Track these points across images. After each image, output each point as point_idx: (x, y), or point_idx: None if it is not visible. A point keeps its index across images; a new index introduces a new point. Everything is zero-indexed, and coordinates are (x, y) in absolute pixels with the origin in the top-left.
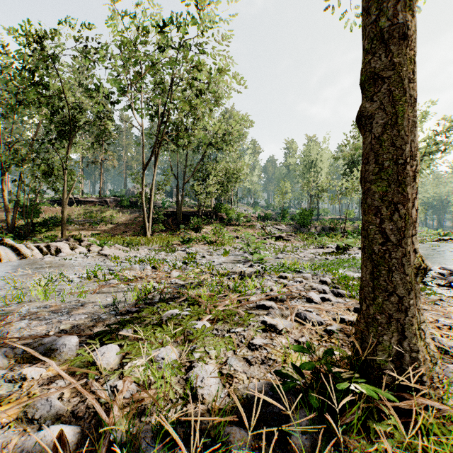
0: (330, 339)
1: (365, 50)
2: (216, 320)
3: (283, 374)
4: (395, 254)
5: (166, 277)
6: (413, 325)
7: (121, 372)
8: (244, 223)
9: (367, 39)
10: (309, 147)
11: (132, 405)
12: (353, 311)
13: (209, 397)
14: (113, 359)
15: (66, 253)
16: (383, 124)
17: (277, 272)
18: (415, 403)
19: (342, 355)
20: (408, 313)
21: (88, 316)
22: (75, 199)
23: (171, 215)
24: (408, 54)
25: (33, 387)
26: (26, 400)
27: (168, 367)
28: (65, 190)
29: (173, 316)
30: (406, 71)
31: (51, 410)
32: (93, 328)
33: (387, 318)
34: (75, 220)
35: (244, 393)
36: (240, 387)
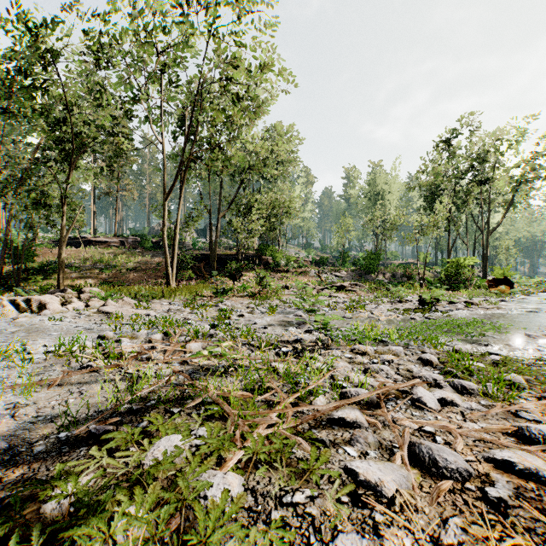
0: (511, 534)
1: None
2: (254, 461)
3: None
4: None
5: (181, 352)
6: None
7: None
8: (295, 269)
9: None
10: (375, 175)
11: None
12: (511, 433)
13: None
14: None
15: (53, 309)
16: None
17: (349, 342)
18: None
19: None
20: None
21: (10, 447)
22: (84, 239)
23: (203, 259)
24: None
25: None
26: None
27: None
28: (63, 225)
29: (168, 453)
30: None
31: None
32: None
33: None
34: (81, 265)
35: None
36: None
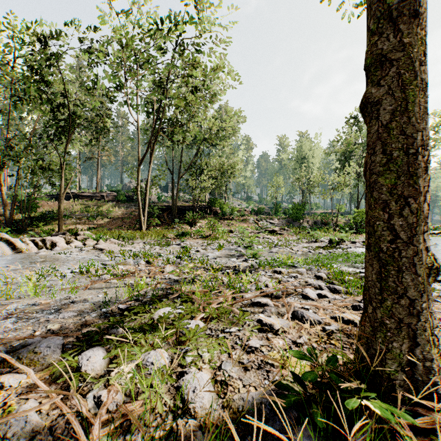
0: (329, 340)
1: (371, 31)
2: (210, 319)
3: (283, 385)
4: (405, 253)
5: (160, 272)
6: (426, 330)
7: (107, 379)
8: (238, 217)
9: (373, 20)
10: (301, 143)
11: (115, 421)
12: (351, 308)
13: (201, 410)
14: (99, 364)
15: (61, 247)
16: (392, 111)
17: (271, 266)
18: (431, 419)
19: (344, 359)
20: (420, 317)
21: (78, 314)
22: (72, 194)
23: (166, 209)
24: (419, 34)
25: (11, 397)
26: (1, 413)
27: (157, 374)
28: (61, 184)
29: (165, 314)
30: (417, 53)
31: (26, 426)
32: (81, 328)
33: (397, 322)
34: (72, 214)
35: (240, 406)
36: (235, 398)
